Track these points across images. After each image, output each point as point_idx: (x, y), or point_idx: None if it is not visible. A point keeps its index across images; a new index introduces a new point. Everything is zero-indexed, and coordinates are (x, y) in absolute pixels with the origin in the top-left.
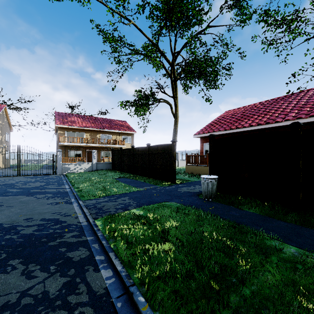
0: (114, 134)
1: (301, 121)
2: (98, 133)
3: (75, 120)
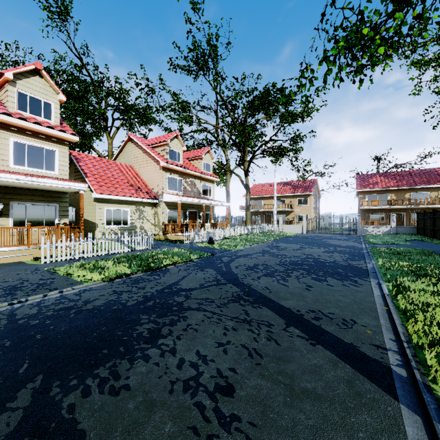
0: (433, 190)
1: None
2: (407, 191)
3: (377, 181)
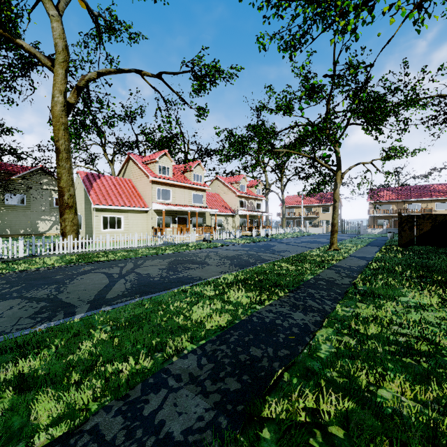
0: (423, 202)
1: None
2: (404, 203)
3: (383, 194)
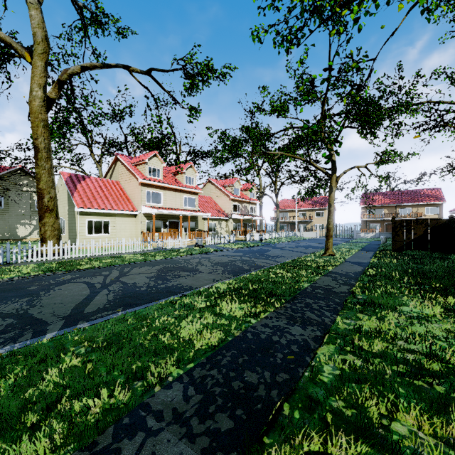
0: (414, 206)
1: None
2: (396, 207)
3: (375, 199)
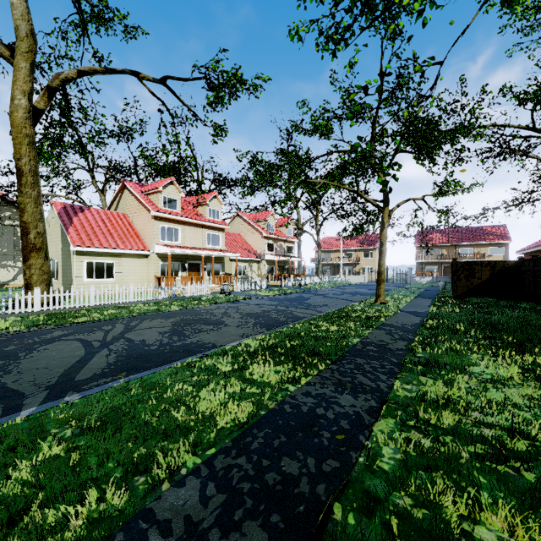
0: (476, 246)
1: (536, 249)
2: (455, 247)
3: (432, 237)
